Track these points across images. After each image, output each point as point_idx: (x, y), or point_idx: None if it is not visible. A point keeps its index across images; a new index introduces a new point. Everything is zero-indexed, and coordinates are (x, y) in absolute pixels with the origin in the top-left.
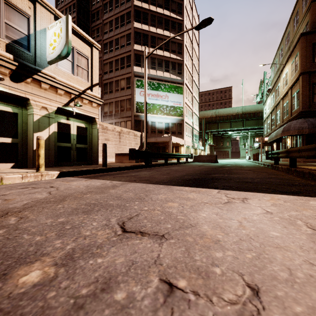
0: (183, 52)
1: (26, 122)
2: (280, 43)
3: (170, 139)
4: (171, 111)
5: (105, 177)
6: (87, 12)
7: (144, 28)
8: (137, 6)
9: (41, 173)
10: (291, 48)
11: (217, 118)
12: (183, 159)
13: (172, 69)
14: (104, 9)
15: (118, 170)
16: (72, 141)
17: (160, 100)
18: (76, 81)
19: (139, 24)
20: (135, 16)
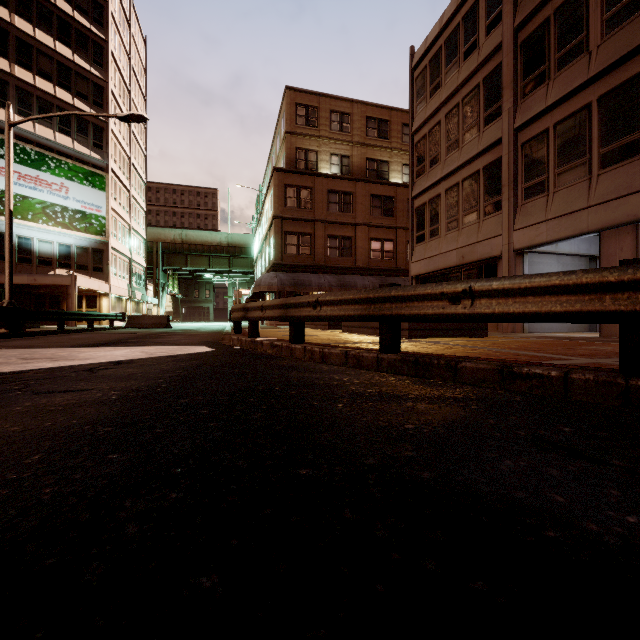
0: (108, 105)
1: None
2: (269, 158)
3: (73, 282)
4: (77, 221)
5: None
6: None
7: None
8: None
9: None
10: None
11: (185, 246)
12: (107, 323)
13: (78, 133)
14: None
15: None
16: None
17: (46, 192)
18: None
19: None
20: None
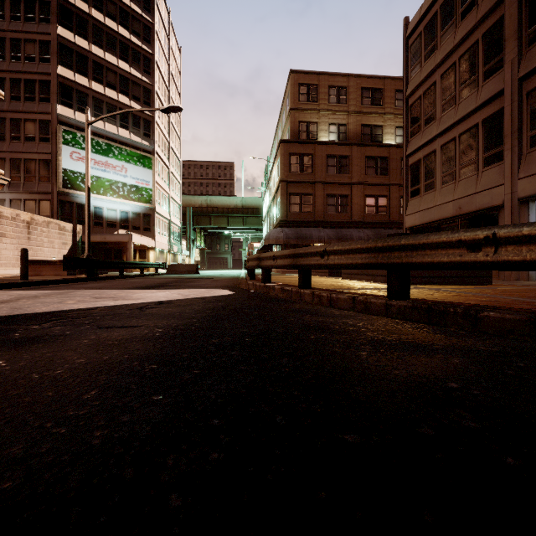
0: (154, 103)
1: None
2: (276, 133)
3: (130, 240)
4: (132, 193)
5: (44, 288)
6: None
7: (80, 44)
8: None
9: None
10: None
11: (209, 209)
12: (153, 270)
13: (133, 126)
14: None
15: (48, 284)
16: None
17: (112, 173)
18: None
19: (70, 34)
20: (60, 15)
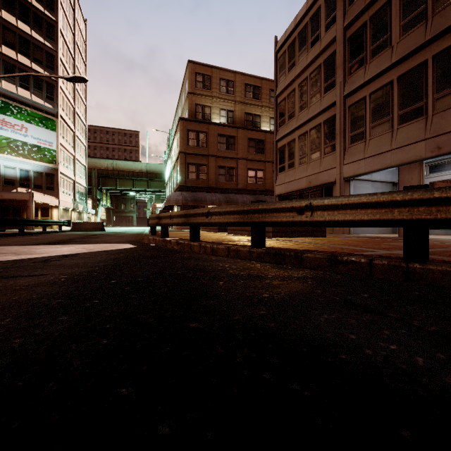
0: (57, 69)
1: None
2: (176, 110)
3: (31, 198)
4: (34, 152)
5: None
6: None
7: None
8: None
9: None
10: None
11: (115, 172)
12: (57, 228)
13: (35, 88)
14: None
15: None
16: None
17: (10, 131)
18: None
19: None
20: None
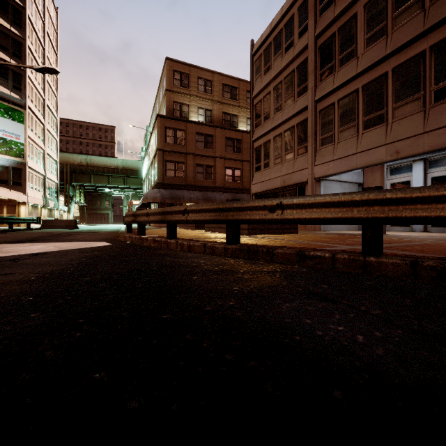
0: (26, 57)
1: None
2: (154, 107)
3: None
4: None
5: None
6: None
7: None
8: None
9: None
10: None
11: (89, 168)
12: (25, 225)
13: None
14: None
15: None
16: None
17: None
18: None
19: None
20: None
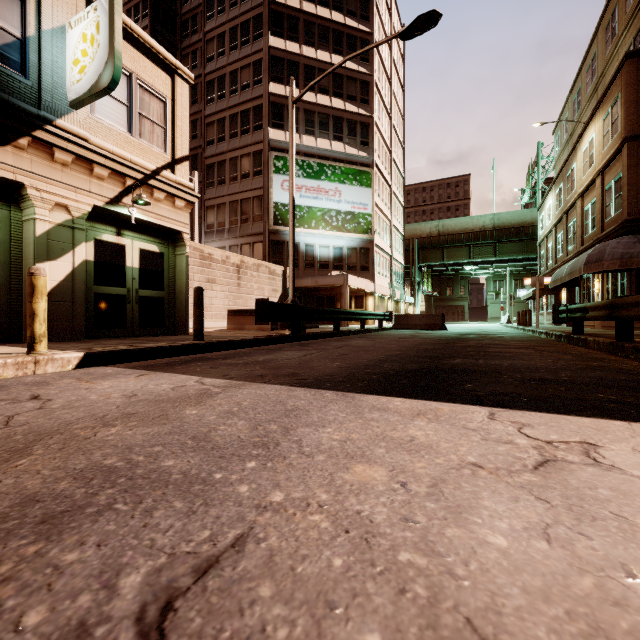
0: (373, 99)
1: (19, 239)
2: (575, 79)
3: (345, 282)
4: (347, 222)
5: (193, 365)
6: (173, 18)
7: (290, 50)
8: (275, 3)
9: (35, 356)
10: (599, 88)
11: (441, 239)
12: (372, 323)
13: (348, 136)
14: (207, 9)
15: (229, 348)
16: (129, 283)
17: (324, 199)
18: (137, 150)
19: (281, 41)
20: (272, 23)
